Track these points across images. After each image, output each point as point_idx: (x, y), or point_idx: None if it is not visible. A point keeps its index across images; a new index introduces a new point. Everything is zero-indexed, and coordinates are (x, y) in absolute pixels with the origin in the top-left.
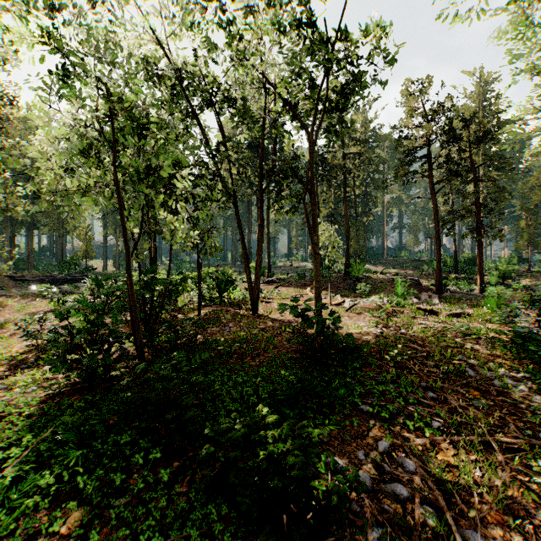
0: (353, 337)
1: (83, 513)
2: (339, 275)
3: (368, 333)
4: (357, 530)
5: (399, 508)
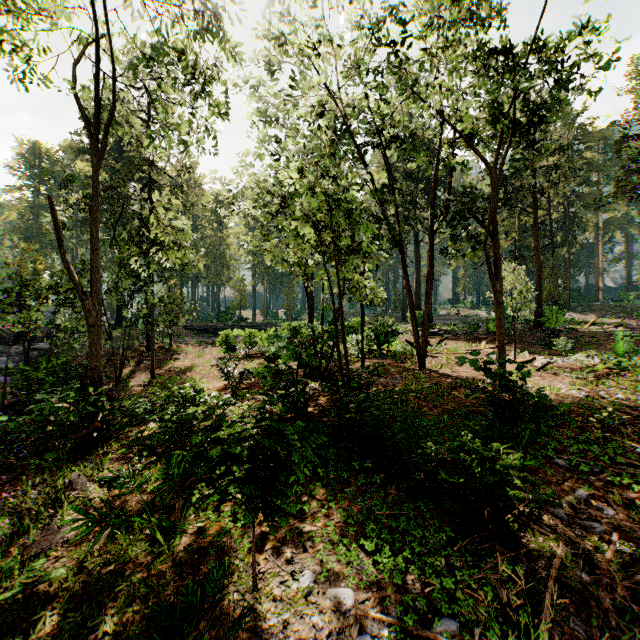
0: (547, 396)
1: (328, 489)
2: (526, 327)
3: (568, 395)
4: (550, 540)
5: (594, 537)
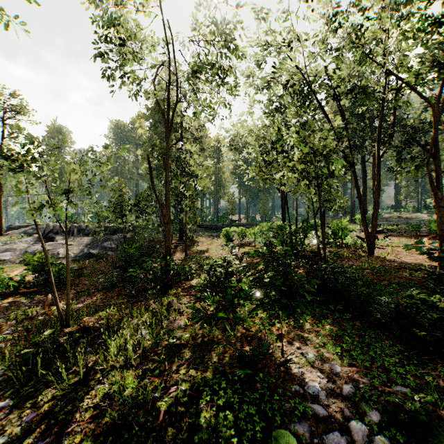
0: None
1: (315, 318)
2: None
3: None
4: None
5: None
